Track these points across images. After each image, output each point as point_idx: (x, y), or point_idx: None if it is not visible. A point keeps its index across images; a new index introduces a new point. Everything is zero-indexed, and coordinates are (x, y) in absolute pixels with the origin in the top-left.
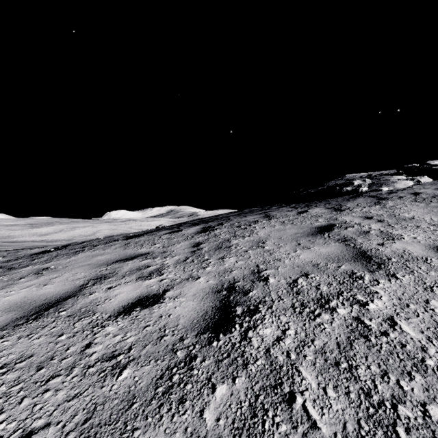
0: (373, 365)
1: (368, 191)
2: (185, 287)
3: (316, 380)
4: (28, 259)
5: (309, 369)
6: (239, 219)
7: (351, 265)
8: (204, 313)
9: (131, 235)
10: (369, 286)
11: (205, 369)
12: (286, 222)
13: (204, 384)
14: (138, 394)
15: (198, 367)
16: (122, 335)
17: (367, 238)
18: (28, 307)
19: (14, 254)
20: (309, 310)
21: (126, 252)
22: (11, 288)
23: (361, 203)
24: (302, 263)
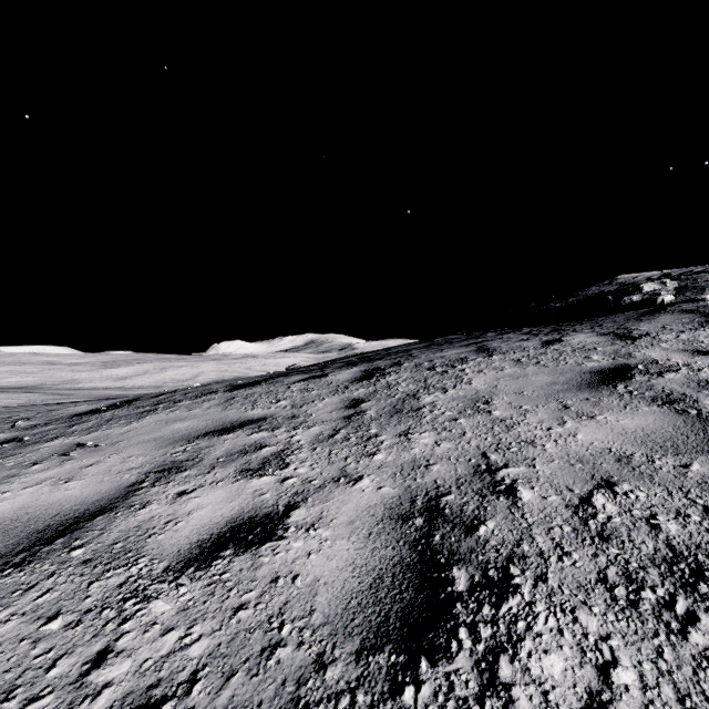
0: None
1: (676, 302)
2: (332, 499)
3: None
4: (64, 423)
5: None
6: (429, 355)
7: None
8: (374, 580)
9: (241, 382)
10: None
11: None
12: (524, 360)
13: None
14: None
15: None
16: (183, 629)
17: None
18: (18, 533)
19: (47, 414)
20: (656, 597)
21: (225, 415)
22: (8, 485)
23: (671, 324)
24: (588, 454)
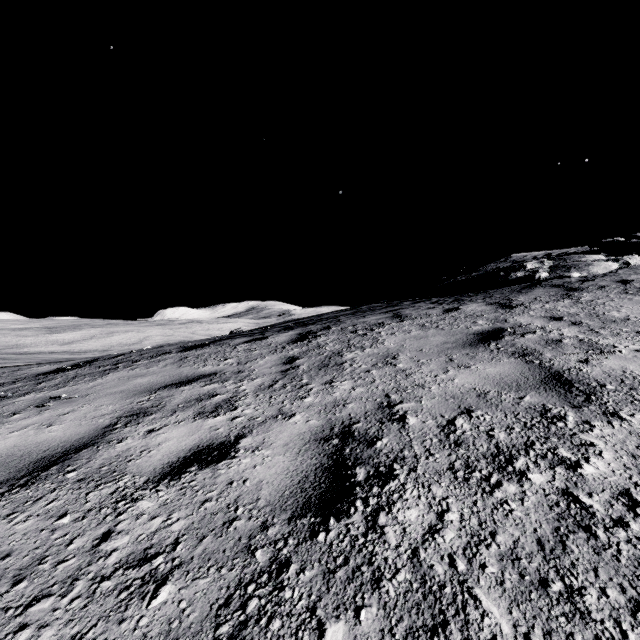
0: (611, 588)
1: (549, 278)
2: (272, 430)
3: (509, 618)
4: (31, 381)
5: (494, 594)
6: (354, 320)
7: (540, 395)
8: (302, 478)
9: (191, 344)
10: (576, 432)
11: (305, 589)
12: (427, 324)
13: (304, 620)
14: (184, 638)
15: (292, 583)
16: (165, 516)
17: (560, 351)
18: (17, 464)
19: (12, 374)
20: (480, 475)
21: (181, 371)
22: None
23: (541, 296)
24: (459, 392)
